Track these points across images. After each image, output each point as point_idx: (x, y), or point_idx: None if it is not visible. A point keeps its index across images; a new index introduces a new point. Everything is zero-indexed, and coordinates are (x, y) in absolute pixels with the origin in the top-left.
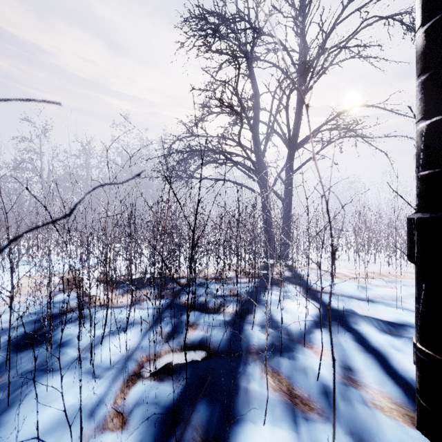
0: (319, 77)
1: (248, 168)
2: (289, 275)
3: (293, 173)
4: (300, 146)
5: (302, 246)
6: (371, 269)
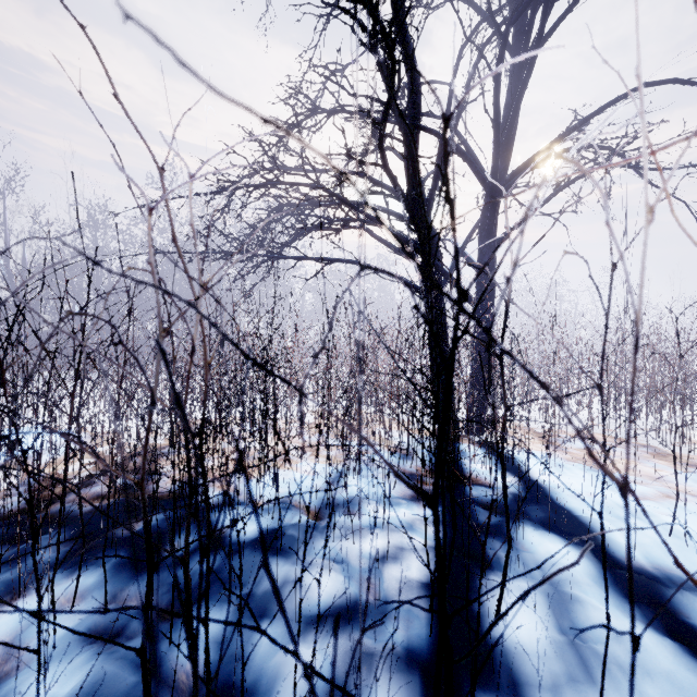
0: (564, 14)
1: (397, 231)
2: (516, 493)
3: (497, 242)
4: (512, 183)
5: (518, 406)
6: (696, 464)
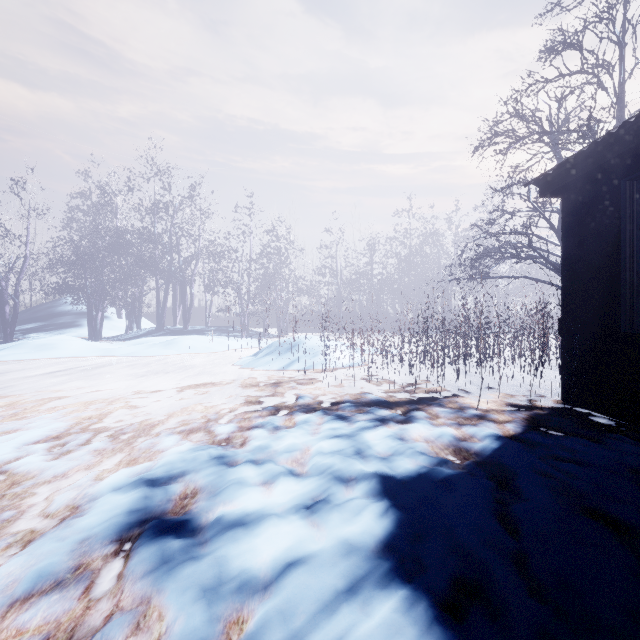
0: None
1: (548, 266)
2: None
3: None
4: None
5: None
6: None
